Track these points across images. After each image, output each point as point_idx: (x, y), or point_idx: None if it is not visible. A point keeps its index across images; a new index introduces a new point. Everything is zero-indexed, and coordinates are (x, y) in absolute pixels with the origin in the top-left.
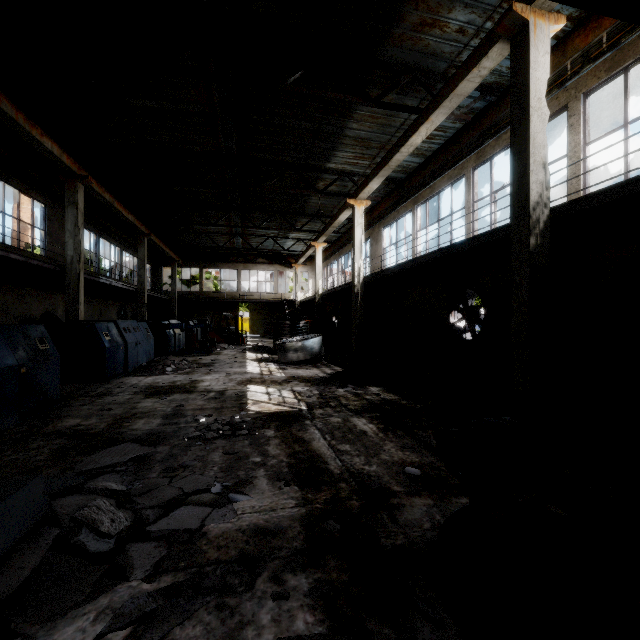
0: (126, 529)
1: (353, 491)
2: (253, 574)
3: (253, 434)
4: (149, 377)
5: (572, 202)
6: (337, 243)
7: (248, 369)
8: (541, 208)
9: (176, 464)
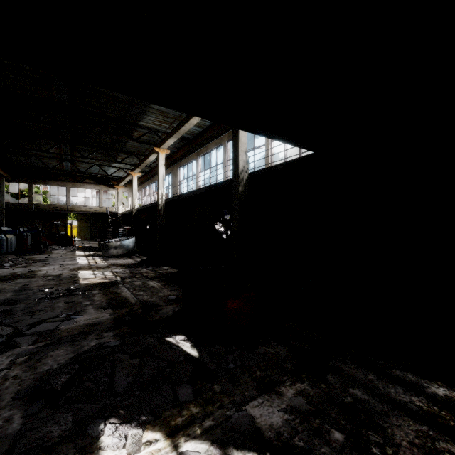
0: (11, 333)
1: (140, 307)
2: (87, 335)
3: (84, 293)
4: None
5: (256, 172)
6: (150, 173)
7: (78, 261)
8: (244, 173)
9: (33, 310)
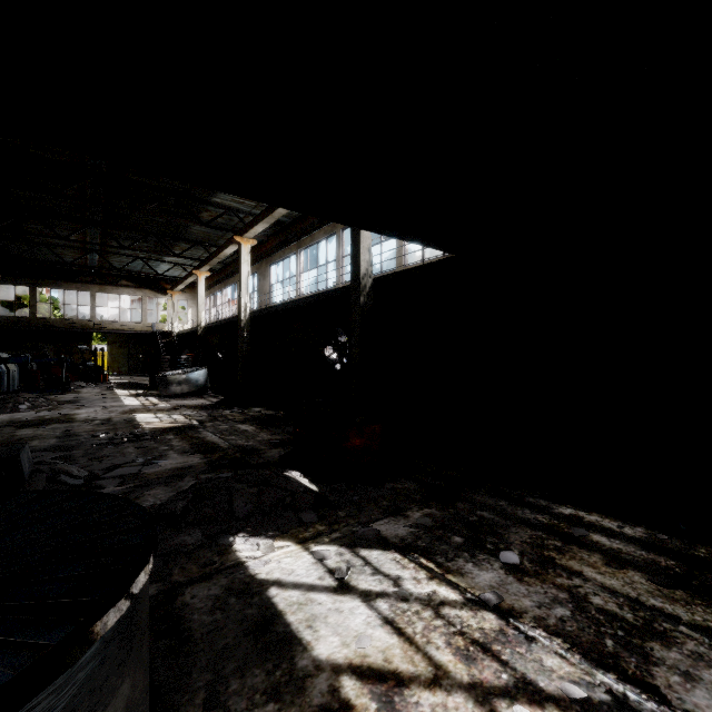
0: (88, 476)
1: (237, 451)
2: (181, 478)
3: (156, 438)
4: (1, 415)
5: (383, 277)
6: (222, 272)
7: (126, 403)
8: (367, 278)
9: (98, 456)
